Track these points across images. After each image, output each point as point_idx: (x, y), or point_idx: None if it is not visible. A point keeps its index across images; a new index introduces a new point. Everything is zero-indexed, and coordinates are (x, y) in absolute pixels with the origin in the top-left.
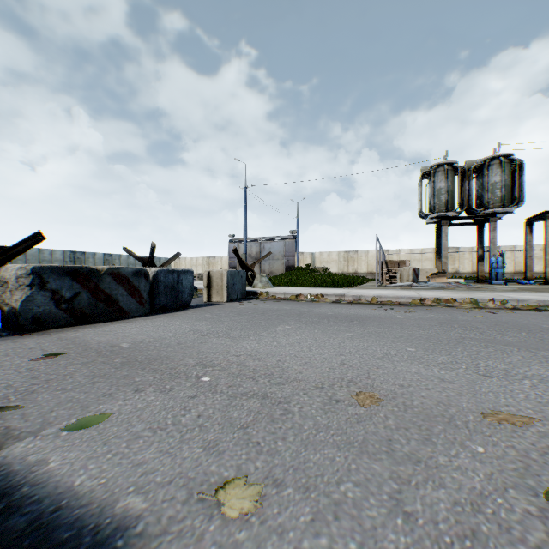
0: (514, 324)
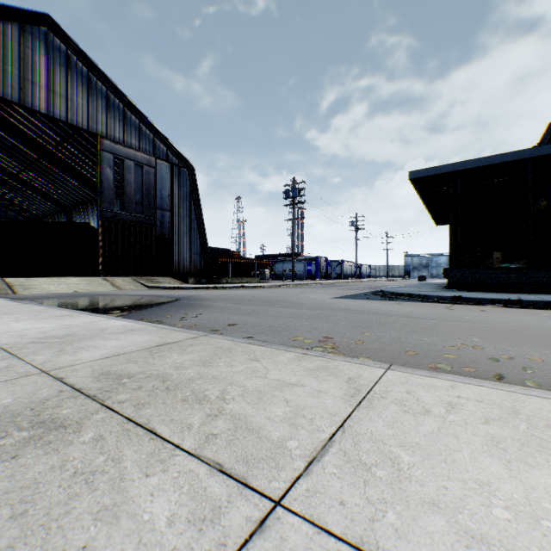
0: (364, 325)
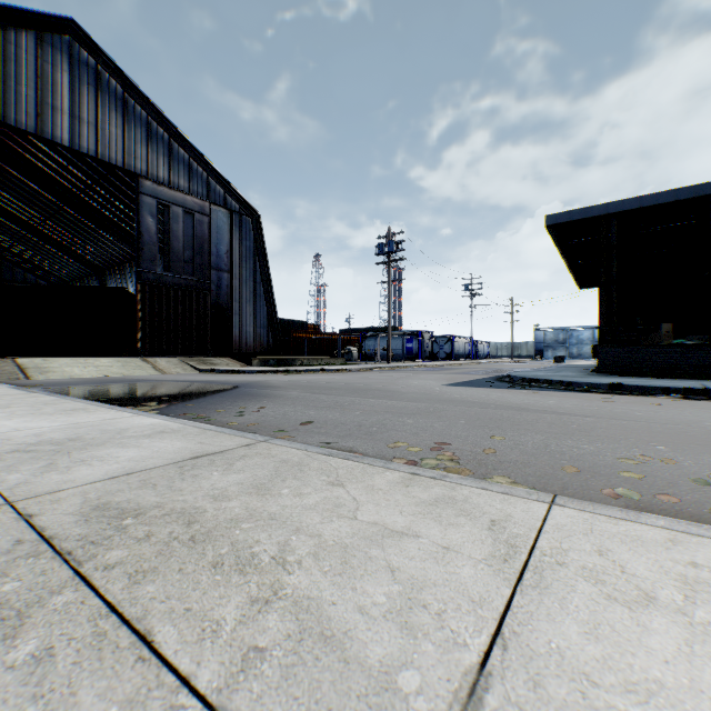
0: (491, 424)
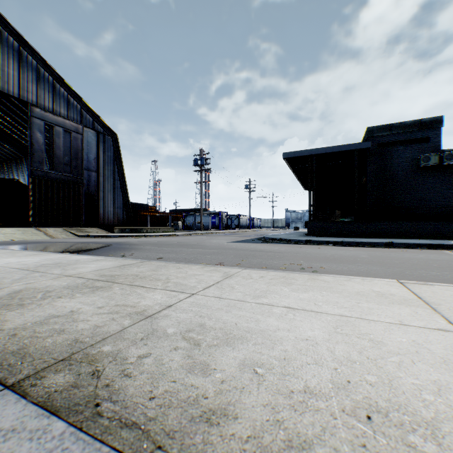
0: (244, 256)
